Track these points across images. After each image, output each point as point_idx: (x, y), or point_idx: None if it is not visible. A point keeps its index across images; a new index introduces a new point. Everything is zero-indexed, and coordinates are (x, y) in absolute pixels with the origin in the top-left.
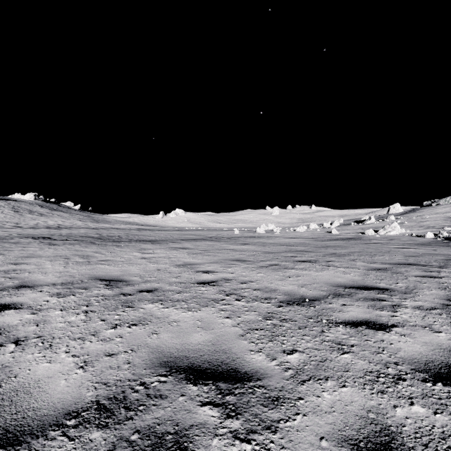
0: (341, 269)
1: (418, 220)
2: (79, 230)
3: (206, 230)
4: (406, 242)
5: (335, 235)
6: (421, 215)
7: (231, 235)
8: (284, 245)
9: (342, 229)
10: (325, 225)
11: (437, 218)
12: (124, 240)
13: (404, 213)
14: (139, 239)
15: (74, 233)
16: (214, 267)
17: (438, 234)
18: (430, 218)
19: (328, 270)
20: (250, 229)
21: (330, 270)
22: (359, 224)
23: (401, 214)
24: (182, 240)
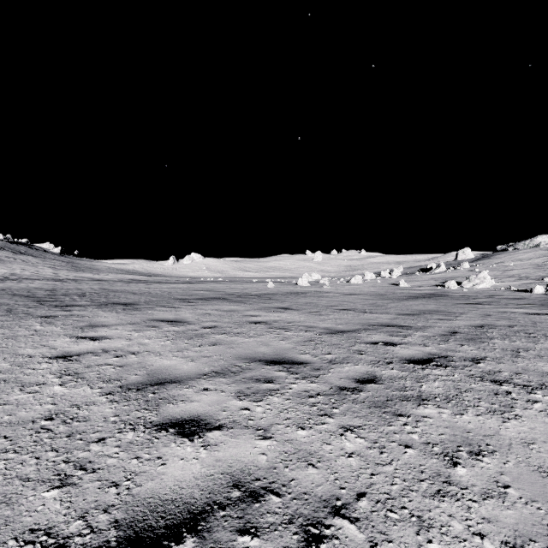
0: (545, 398)
1: (500, 268)
2: (33, 282)
3: (227, 282)
4: (522, 302)
5: (407, 289)
6: (500, 262)
7: (263, 290)
8: (350, 310)
9: (408, 280)
10: (383, 275)
11: (523, 265)
12: (79, 303)
13: (477, 259)
14: (111, 299)
15: (11, 289)
16: (218, 396)
17: (546, 287)
18: (515, 265)
19: (524, 408)
20: (288, 280)
21: (529, 407)
22: (425, 273)
23: (474, 261)
24: (183, 301)
